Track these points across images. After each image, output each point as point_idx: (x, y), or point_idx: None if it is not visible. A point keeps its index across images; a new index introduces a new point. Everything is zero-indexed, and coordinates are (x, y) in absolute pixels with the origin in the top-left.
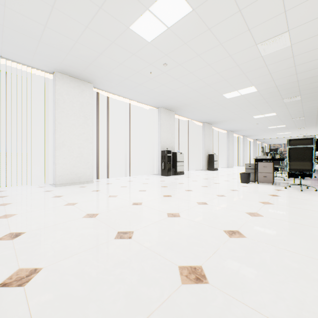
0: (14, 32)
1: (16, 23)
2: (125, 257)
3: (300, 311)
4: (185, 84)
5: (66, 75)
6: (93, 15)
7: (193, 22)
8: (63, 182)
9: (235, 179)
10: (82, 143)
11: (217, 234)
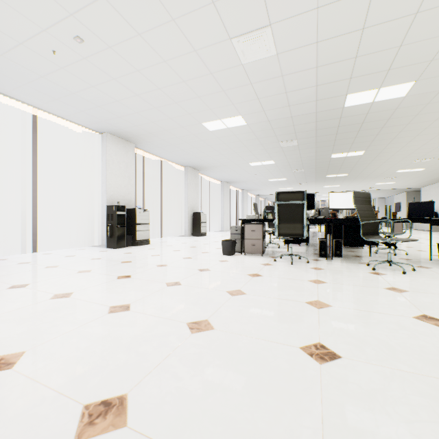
0: None
1: None
2: None
3: None
4: (134, 92)
5: None
6: None
7: None
8: None
9: (220, 248)
10: None
11: (49, 431)
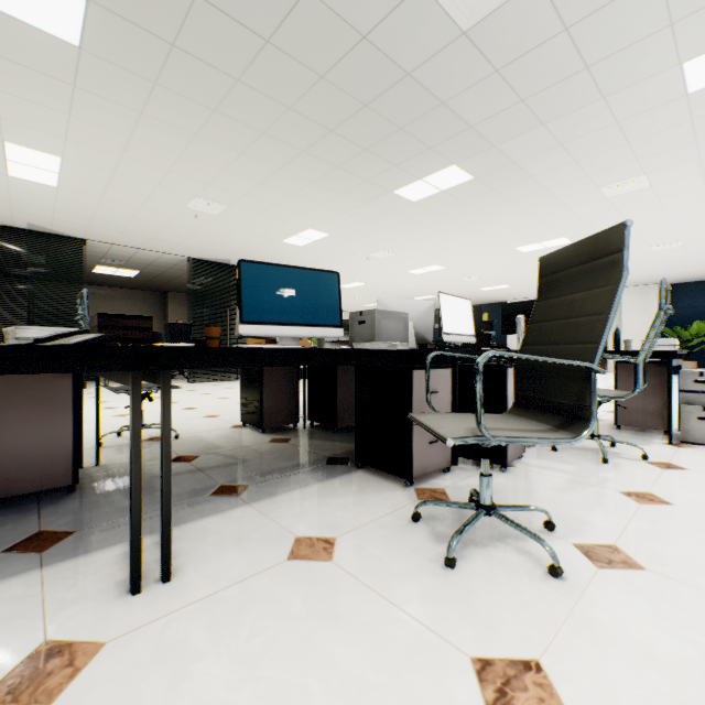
0: None
1: None
2: None
3: None
4: None
5: None
6: None
7: None
8: None
9: None
10: None
11: None
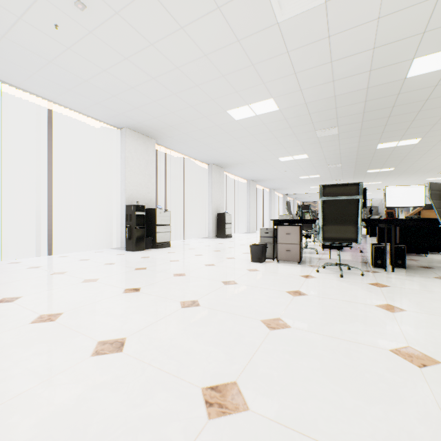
0: None
1: None
2: None
3: None
4: (150, 75)
5: None
6: None
7: None
8: None
9: (248, 253)
10: None
11: None
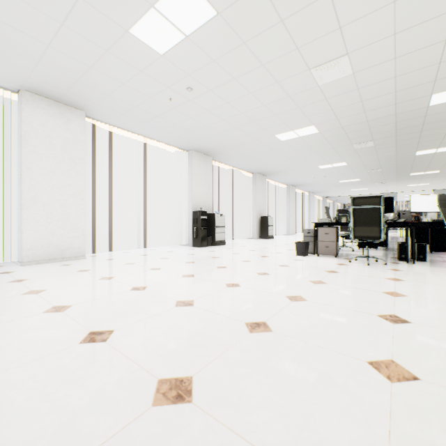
0: None
1: None
2: (83, 371)
3: (300, 432)
4: (221, 118)
5: (40, 96)
6: (70, 7)
7: (221, 31)
8: (36, 258)
9: (292, 250)
10: (67, 199)
11: (235, 328)
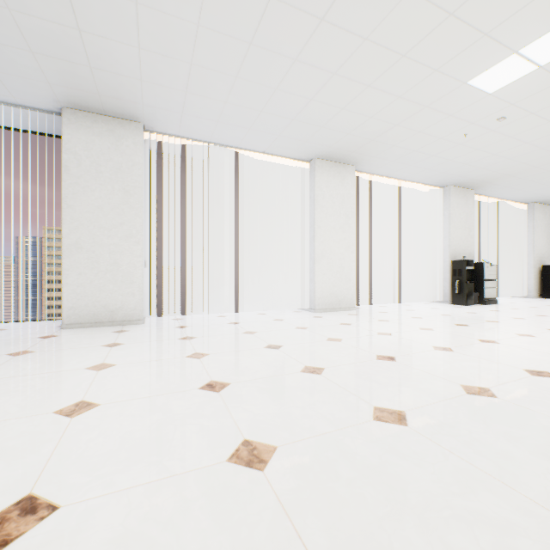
0: (299, 124)
1: (309, 114)
2: None
3: None
4: (524, 141)
5: (325, 161)
6: (418, 81)
7: None
8: (322, 307)
9: None
10: (342, 253)
11: None
